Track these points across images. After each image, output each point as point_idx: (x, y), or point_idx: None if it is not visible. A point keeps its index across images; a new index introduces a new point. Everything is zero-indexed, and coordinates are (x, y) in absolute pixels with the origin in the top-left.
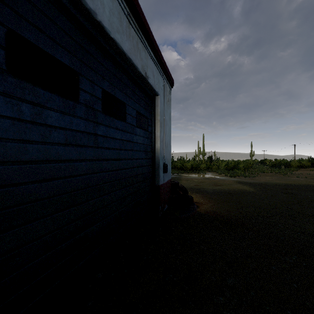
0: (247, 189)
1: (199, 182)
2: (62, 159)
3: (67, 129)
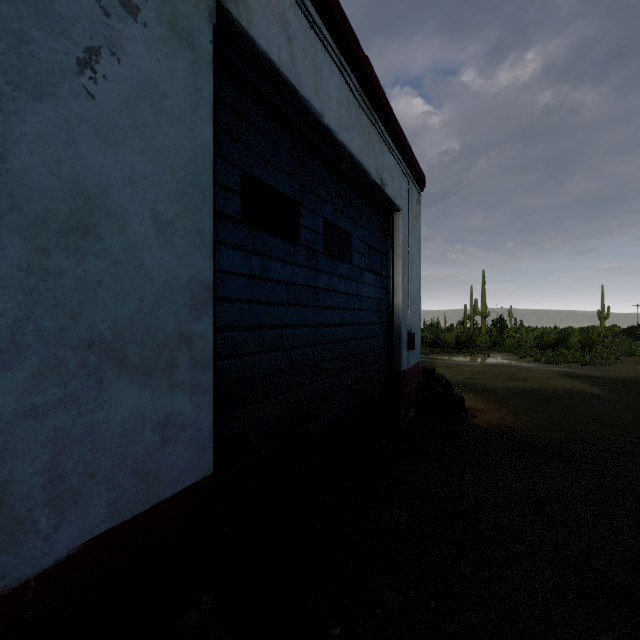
0: (585, 389)
1: (475, 373)
2: (284, 324)
3: (289, 284)
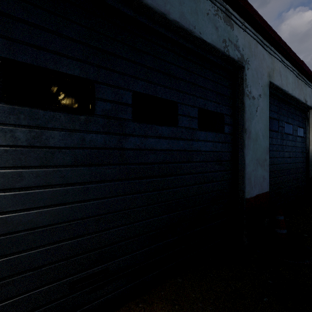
0: None
1: None
2: (275, 157)
3: (276, 145)
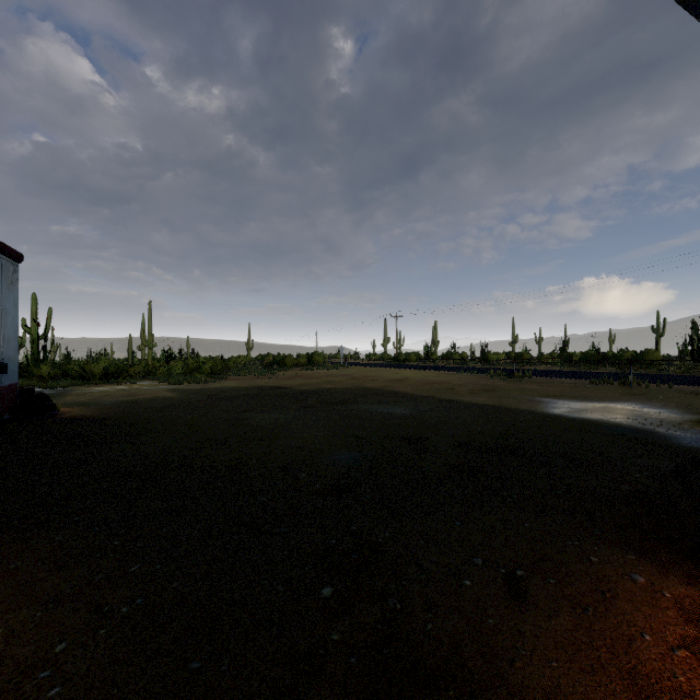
0: (168, 395)
1: (102, 396)
2: None
3: None
